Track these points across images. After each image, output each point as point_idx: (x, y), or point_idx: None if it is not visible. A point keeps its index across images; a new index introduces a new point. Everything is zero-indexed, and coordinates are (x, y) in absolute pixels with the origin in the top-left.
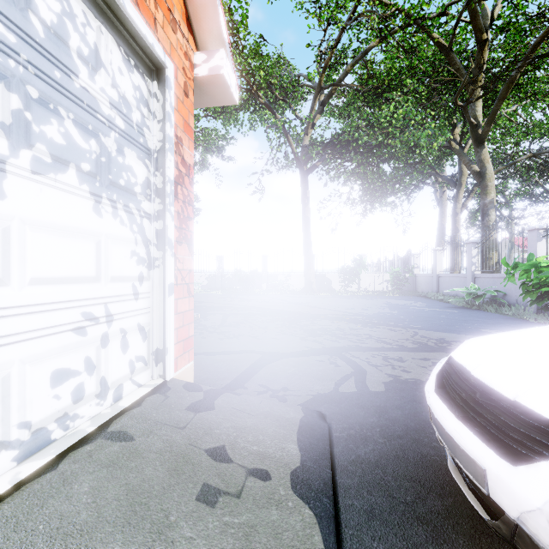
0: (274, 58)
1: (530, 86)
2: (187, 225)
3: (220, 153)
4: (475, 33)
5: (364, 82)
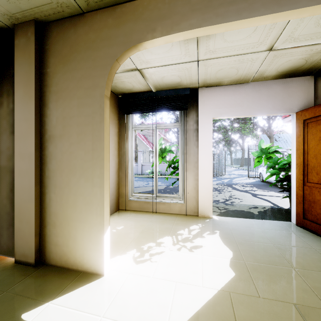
0: None
1: None
2: None
3: None
4: None
5: None
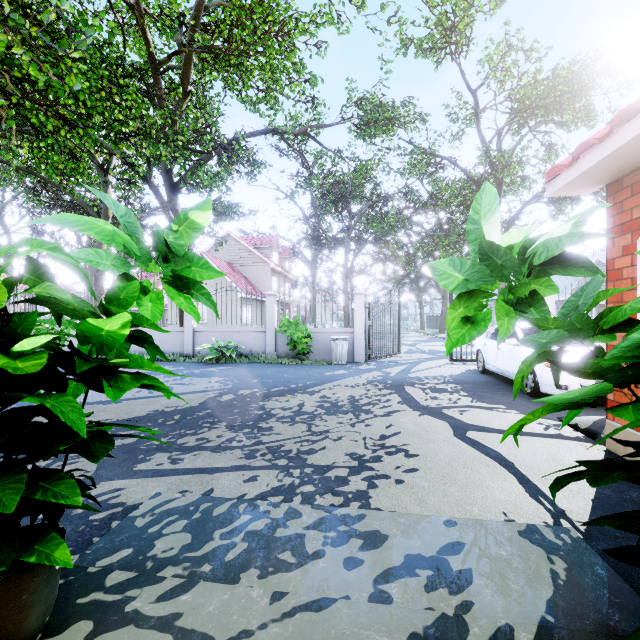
0: None
1: None
2: None
3: None
4: (184, 78)
5: None
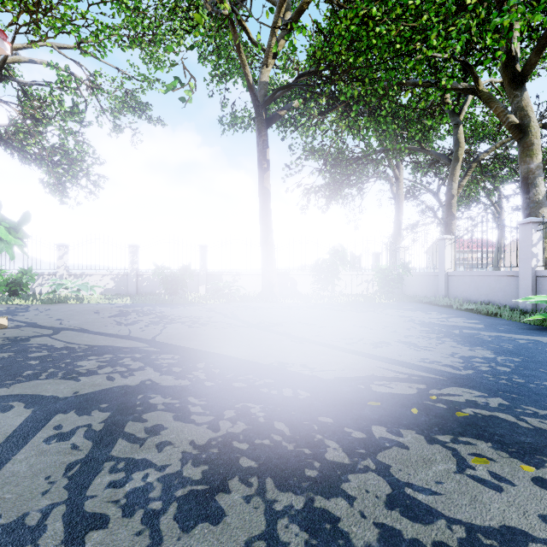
0: None
1: None
2: None
3: (142, 109)
4: None
5: None
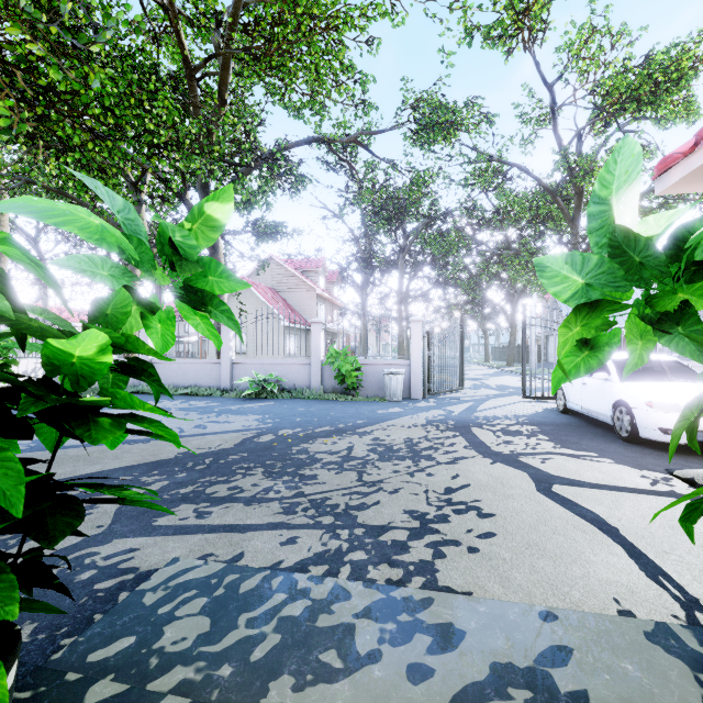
0: None
1: None
2: None
3: None
4: (222, 85)
5: None
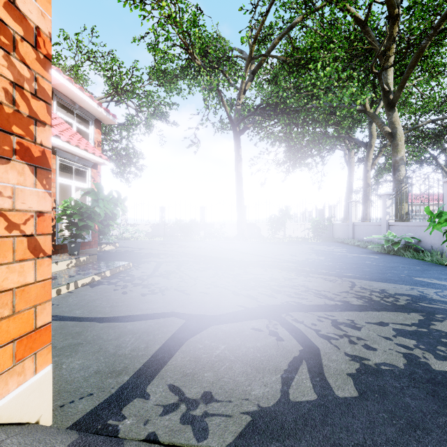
0: (210, 33)
1: (430, 61)
2: (29, 131)
3: (164, 118)
4: (388, 9)
5: (289, 54)
